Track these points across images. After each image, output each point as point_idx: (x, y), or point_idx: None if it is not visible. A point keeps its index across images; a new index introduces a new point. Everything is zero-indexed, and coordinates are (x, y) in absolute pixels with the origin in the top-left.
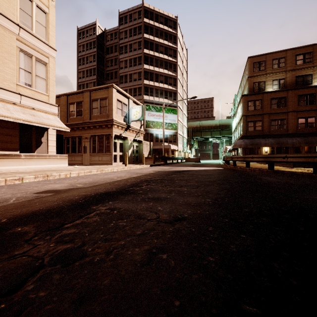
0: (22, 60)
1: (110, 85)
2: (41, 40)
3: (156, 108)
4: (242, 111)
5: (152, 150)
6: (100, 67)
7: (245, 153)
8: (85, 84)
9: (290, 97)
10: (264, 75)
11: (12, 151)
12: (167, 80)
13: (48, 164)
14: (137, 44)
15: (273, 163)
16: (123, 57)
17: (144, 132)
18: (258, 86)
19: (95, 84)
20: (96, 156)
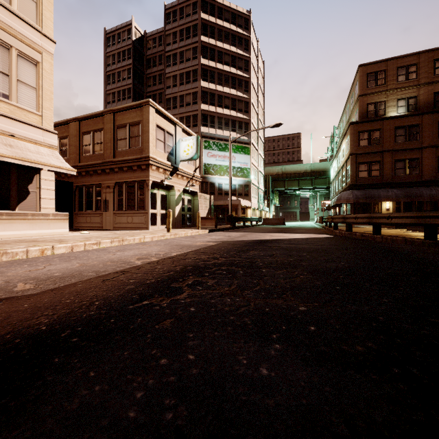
0: None
1: (144, 102)
2: (27, 22)
3: (219, 146)
4: (351, 147)
5: (213, 208)
6: (137, 86)
7: (354, 211)
8: None
9: (425, 124)
10: (384, 91)
11: None
12: (235, 105)
13: (31, 229)
14: (192, 52)
15: (435, 228)
16: (170, 71)
17: (200, 179)
18: (374, 109)
19: None
20: (124, 215)
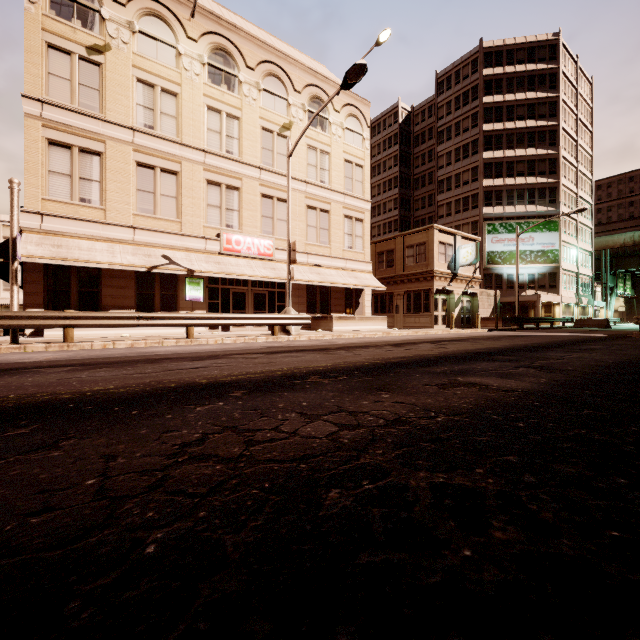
0: (346, 226)
1: (429, 227)
2: (359, 198)
3: (508, 227)
4: None
5: (499, 306)
6: (404, 172)
7: None
8: (382, 204)
9: None
10: None
11: (340, 314)
12: (534, 168)
13: (373, 326)
14: (470, 120)
15: None
16: (443, 149)
17: (480, 280)
18: None
19: (397, 203)
20: (412, 317)
